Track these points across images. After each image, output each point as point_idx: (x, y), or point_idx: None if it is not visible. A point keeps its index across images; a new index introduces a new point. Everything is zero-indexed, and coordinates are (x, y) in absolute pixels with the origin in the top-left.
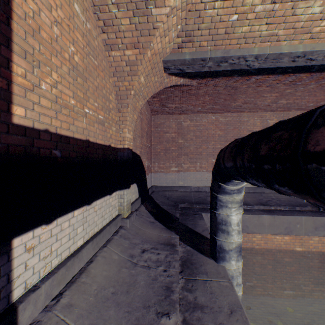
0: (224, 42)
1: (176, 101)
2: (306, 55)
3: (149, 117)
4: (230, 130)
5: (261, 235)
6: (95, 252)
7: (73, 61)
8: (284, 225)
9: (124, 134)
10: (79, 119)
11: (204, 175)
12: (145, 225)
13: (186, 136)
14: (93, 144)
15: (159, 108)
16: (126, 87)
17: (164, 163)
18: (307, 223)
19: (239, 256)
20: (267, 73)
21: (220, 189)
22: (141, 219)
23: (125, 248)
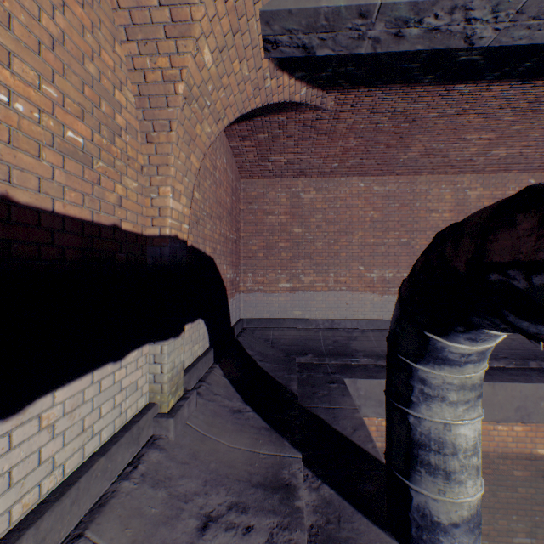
0: None
1: (289, 149)
2: None
3: (235, 181)
4: (393, 209)
5: None
6: None
7: None
8: (513, 402)
9: (163, 200)
10: None
11: (344, 297)
12: (219, 422)
13: (307, 221)
14: (33, 213)
15: (254, 163)
16: (163, 71)
17: (266, 274)
18: None
19: (477, 538)
20: (491, 75)
21: (427, 349)
22: (210, 405)
23: (148, 525)
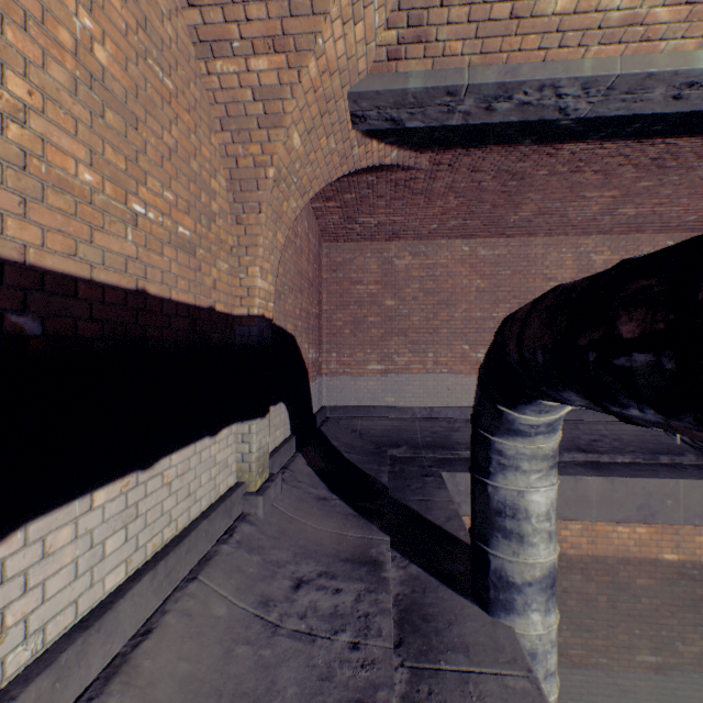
0: (507, 43)
1: (380, 209)
2: None
3: (317, 247)
4: (504, 277)
5: (582, 525)
6: (163, 599)
7: (91, 59)
8: (635, 500)
9: (251, 280)
10: (111, 228)
11: (445, 381)
12: (305, 507)
13: (402, 292)
14: (159, 302)
15: (340, 225)
16: (254, 158)
17: (353, 354)
18: (692, 496)
19: (551, 599)
20: (601, 136)
21: (501, 422)
22: (295, 491)
23: (248, 579)
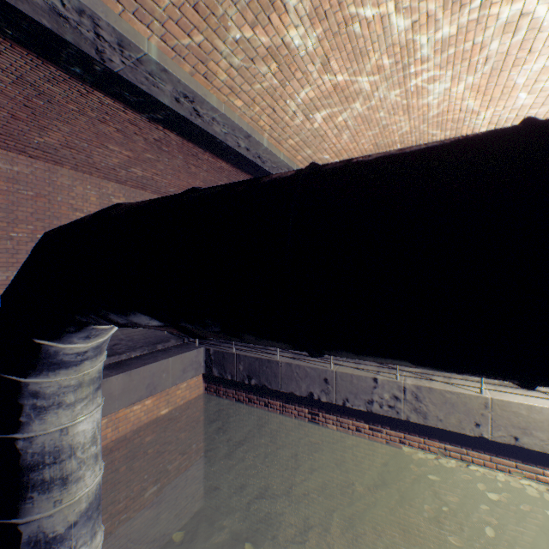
0: None
1: None
2: (197, 101)
3: None
4: (27, 197)
5: (109, 418)
6: None
7: None
8: (146, 381)
9: None
10: None
11: None
12: None
13: None
14: None
15: None
16: None
17: None
18: (176, 366)
19: (98, 520)
20: (126, 101)
21: (40, 358)
22: None
23: None
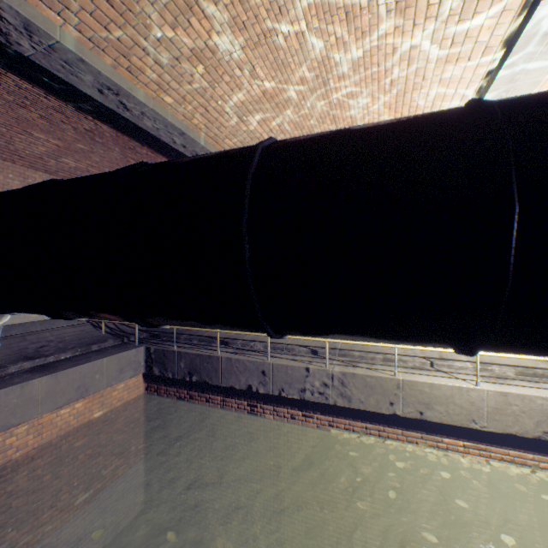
0: None
1: None
2: (122, 94)
3: None
4: None
5: (30, 424)
6: None
7: None
8: (76, 383)
9: None
10: None
11: None
12: None
13: None
14: None
15: None
16: None
17: None
18: (112, 367)
19: None
20: (47, 87)
21: None
22: None
23: None
